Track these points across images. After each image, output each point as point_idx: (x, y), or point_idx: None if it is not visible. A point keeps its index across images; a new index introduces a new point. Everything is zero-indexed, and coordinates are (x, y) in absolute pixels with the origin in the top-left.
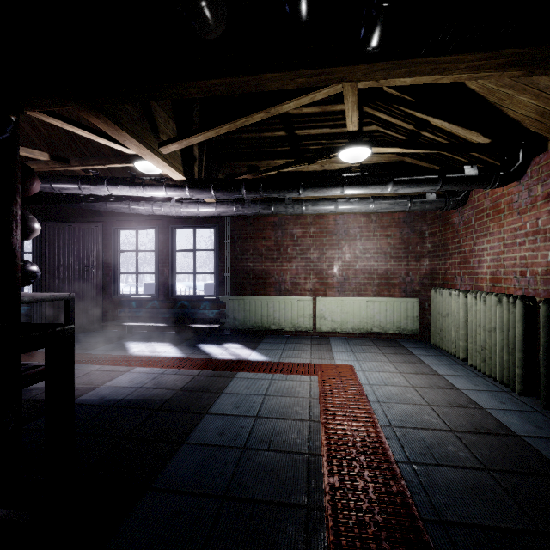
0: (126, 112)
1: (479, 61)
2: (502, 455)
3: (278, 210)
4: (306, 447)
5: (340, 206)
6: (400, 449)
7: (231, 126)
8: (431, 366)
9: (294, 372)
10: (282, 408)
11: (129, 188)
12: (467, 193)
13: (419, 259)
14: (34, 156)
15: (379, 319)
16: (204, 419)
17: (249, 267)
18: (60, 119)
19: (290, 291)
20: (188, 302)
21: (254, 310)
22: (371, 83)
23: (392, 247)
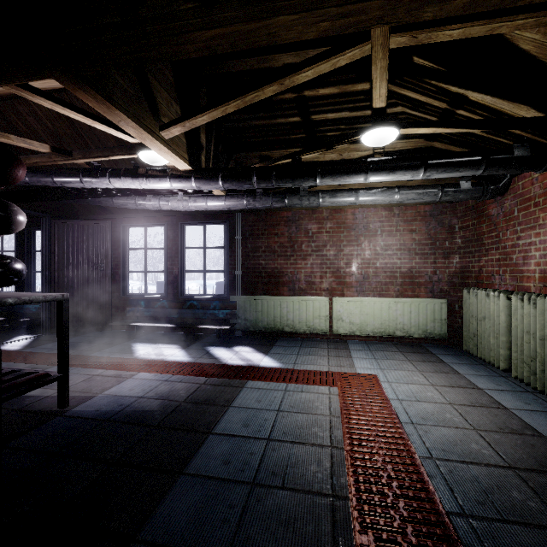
0: (120, 87)
1: None
2: None
3: (292, 203)
4: (329, 485)
5: (361, 197)
6: (449, 493)
7: (239, 103)
8: (468, 377)
9: (310, 382)
10: (298, 429)
11: (132, 180)
12: (508, 180)
13: (448, 255)
14: (34, 148)
15: (402, 321)
16: (207, 441)
17: (261, 265)
18: (48, 99)
19: (304, 291)
20: (198, 301)
21: (267, 311)
22: (407, 41)
23: (417, 243)
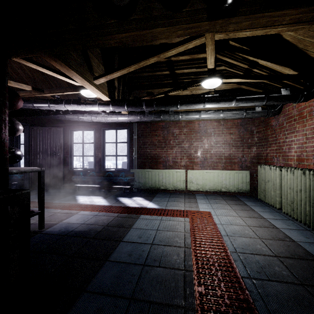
0: (73, 58)
1: (299, 14)
2: (311, 274)
3: (164, 118)
4: (183, 265)
5: (202, 115)
6: (243, 268)
7: (136, 66)
8: (259, 213)
9: (174, 215)
10: (167, 239)
11: (77, 106)
12: (281, 107)
13: (250, 147)
14: (23, 88)
15: (225, 183)
16: (119, 245)
17: (148, 152)
18: (34, 64)
19: (171, 166)
20: (112, 172)
21: (151, 177)
22: (224, 36)
23: (233, 140)
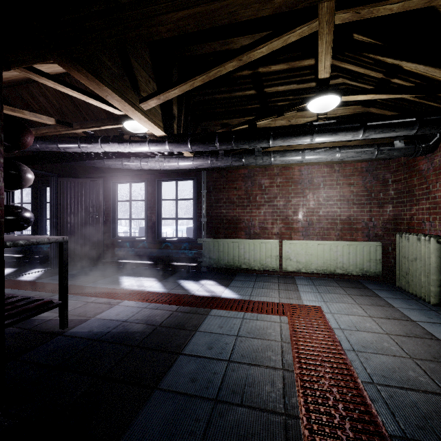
0: (107, 67)
1: None
2: None
3: (248, 162)
4: (281, 404)
5: (307, 156)
6: (391, 416)
7: (204, 78)
8: (402, 311)
9: (264, 311)
10: (254, 352)
11: (118, 145)
12: (438, 139)
13: (382, 205)
14: (43, 121)
15: (342, 261)
16: (177, 361)
17: (223, 214)
18: (51, 79)
19: (258, 235)
20: (171, 243)
21: (227, 251)
22: (350, 16)
23: (354, 195)
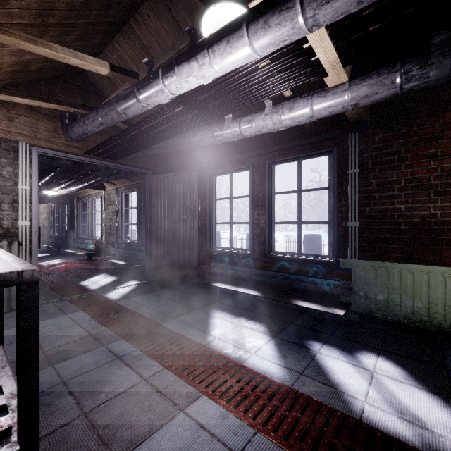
0: None
1: None
2: None
3: None
4: None
5: None
6: None
7: None
8: None
9: None
10: None
11: (187, 65)
12: None
13: None
14: (90, 67)
15: None
16: None
17: (397, 212)
18: None
19: None
20: (290, 263)
21: (411, 290)
22: None
23: None
